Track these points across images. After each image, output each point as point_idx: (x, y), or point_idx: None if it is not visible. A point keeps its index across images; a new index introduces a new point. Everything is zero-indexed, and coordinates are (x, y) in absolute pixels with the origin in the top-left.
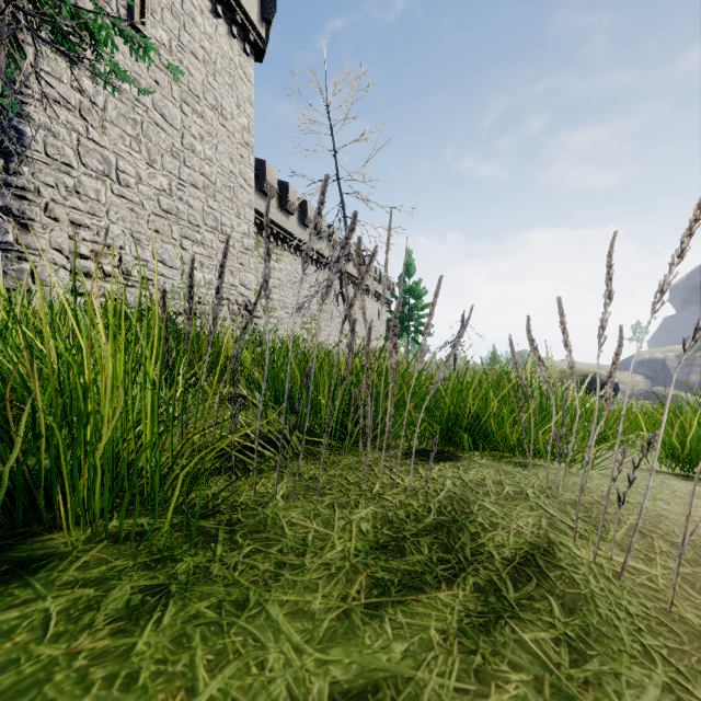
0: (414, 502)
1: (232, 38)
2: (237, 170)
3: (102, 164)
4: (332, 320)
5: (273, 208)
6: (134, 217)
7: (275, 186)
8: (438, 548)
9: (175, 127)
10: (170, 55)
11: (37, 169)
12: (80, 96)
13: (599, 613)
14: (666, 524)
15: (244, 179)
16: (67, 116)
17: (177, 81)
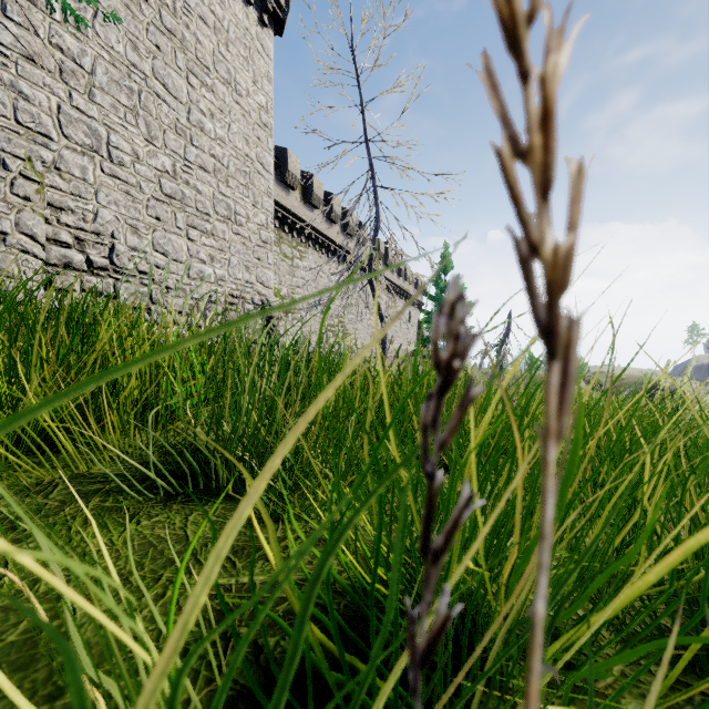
0: None
1: (248, 6)
2: (253, 153)
3: (89, 138)
4: (360, 322)
5: (296, 201)
6: (129, 201)
7: (298, 177)
8: None
9: (180, 100)
10: (174, 17)
11: (5, 138)
12: (61, 56)
13: None
14: None
15: (262, 164)
16: (44, 78)
17: (183, 48)
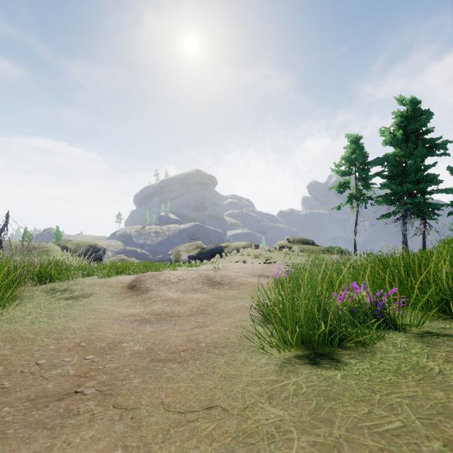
0: (44, 289)
1: None
2: None
3: None
4: None
5: None
6: None
7: None
8: (53, 291)
9: None
10: None
11: None
12: None
13: (74, 290)
14: (86, 283)
15: None
16: None
17: None
